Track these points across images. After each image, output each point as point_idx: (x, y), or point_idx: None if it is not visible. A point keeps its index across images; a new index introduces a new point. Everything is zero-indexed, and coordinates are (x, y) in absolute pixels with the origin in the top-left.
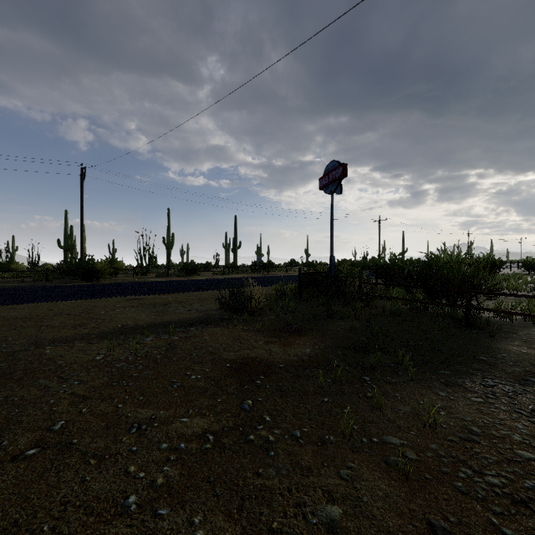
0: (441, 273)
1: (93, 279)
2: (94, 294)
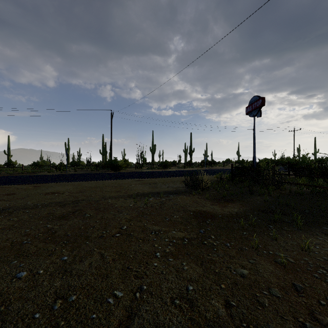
0: None
1: (117, 170)
2: (120, 177)
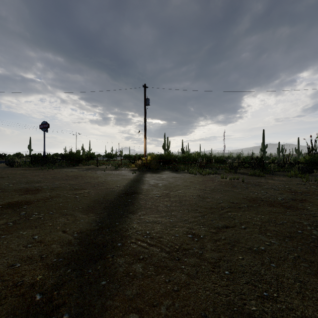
0: (73, 156)
1: None
2: None
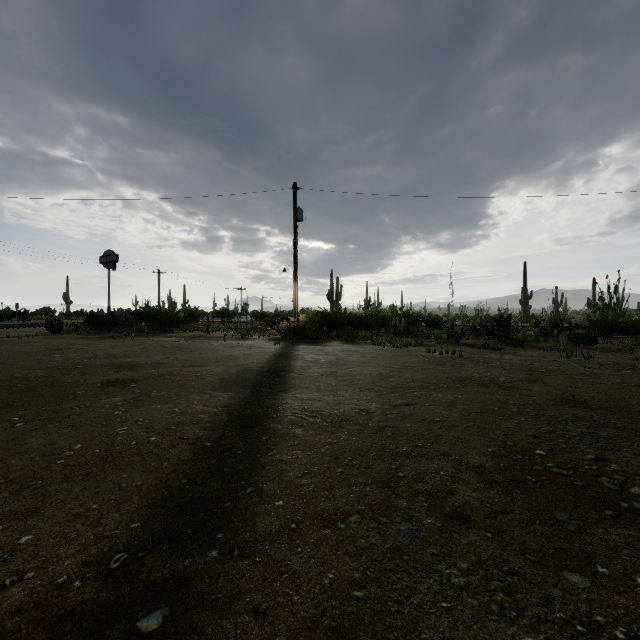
0: (163, 315)
1: None
2: None
